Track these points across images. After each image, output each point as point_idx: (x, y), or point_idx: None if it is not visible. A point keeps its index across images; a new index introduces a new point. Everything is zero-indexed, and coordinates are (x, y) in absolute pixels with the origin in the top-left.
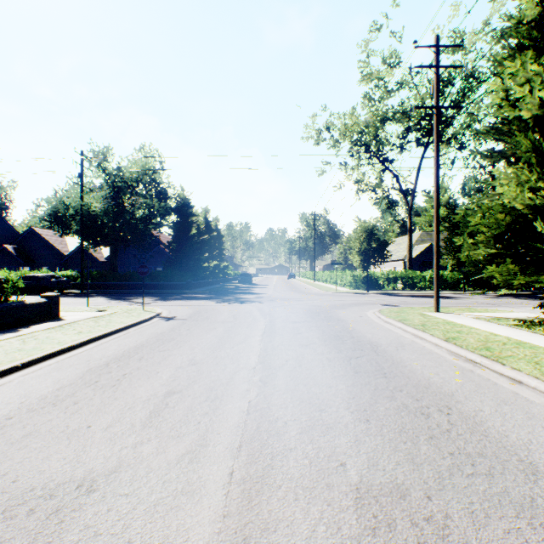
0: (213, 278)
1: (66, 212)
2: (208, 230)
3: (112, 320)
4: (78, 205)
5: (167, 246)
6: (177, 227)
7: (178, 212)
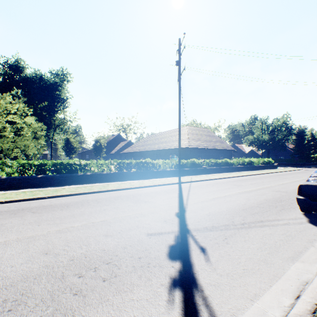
0: (316, 162)
1: (254, 140)
2: (312, 139)
3: (291, 169)
4: (261, 139)
5: (291, 149)
6: (297, 141)
7: (297, 135)
